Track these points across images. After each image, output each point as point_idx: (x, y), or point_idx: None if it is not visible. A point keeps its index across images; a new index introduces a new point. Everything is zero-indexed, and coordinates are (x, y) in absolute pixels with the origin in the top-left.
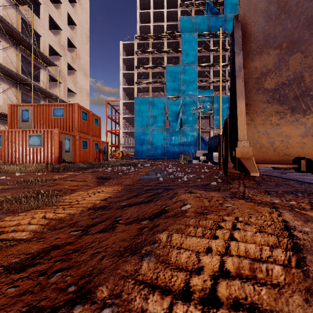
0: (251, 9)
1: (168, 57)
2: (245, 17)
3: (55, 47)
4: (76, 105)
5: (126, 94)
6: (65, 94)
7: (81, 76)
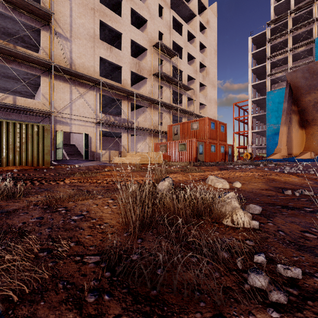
0: (293, 77)
1: None
2: (292, 81)
3: (191, 74)
4: (206, 119)
5: (257, 90)
6: (198, 108)
7: (210, 88)
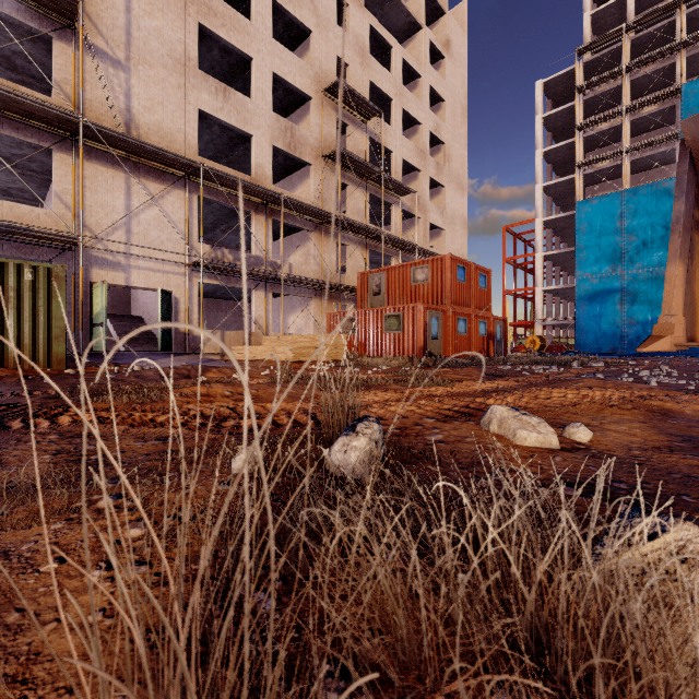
0: None
1: (692, 58)
2: (697, 140)
3: (410, 159)
4: (447, 259)
5: (554, 199)
6: (425, 236)
7: (452, 192)
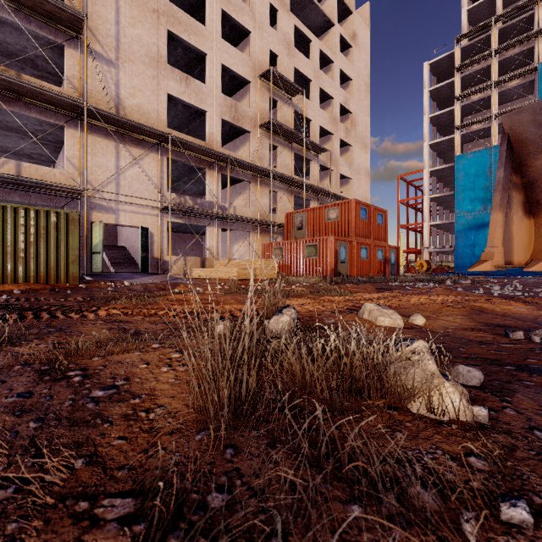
0: (515, 123)
1: None
2: (512, 129)
3: (325, 126)
4: (352, 202)
5: (438, 154)
6: (337, 184)
7: (358, 150)
